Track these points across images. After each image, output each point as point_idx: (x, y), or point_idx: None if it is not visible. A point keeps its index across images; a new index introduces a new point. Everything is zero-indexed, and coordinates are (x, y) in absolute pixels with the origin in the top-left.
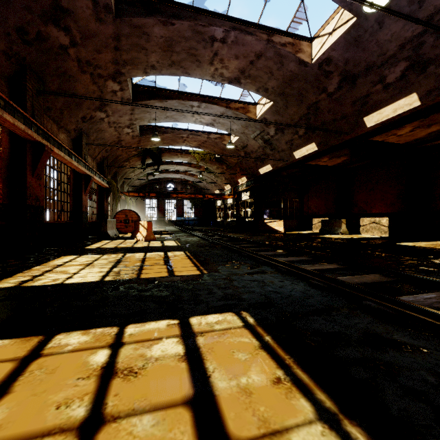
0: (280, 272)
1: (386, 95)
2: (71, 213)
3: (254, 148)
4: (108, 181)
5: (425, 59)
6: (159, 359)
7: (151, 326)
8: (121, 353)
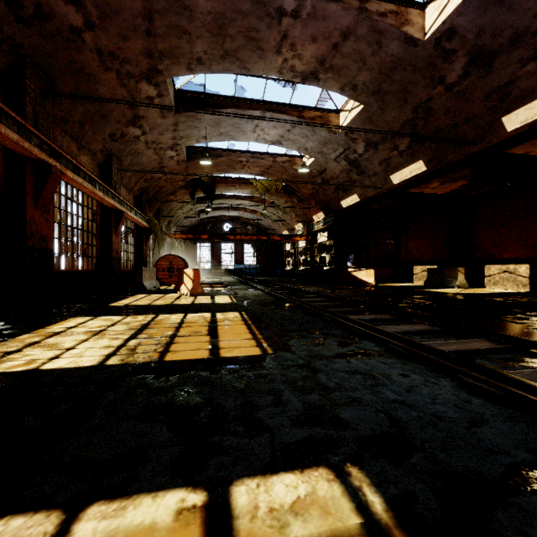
0: (395, 354)
1: None
2: (97, 259)
3: (334, 173)
4: (148, 218)
5: None
6: None
7: (138, 517)
8: None
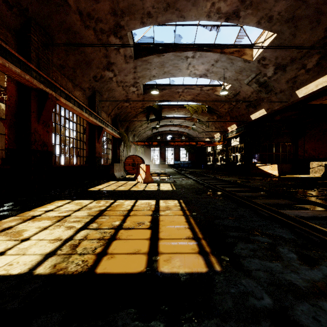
0: None
1: None
2: (86, 158)
3: (246, 94)
4: (120, 132)
5: None
6: None
7: None
8: None
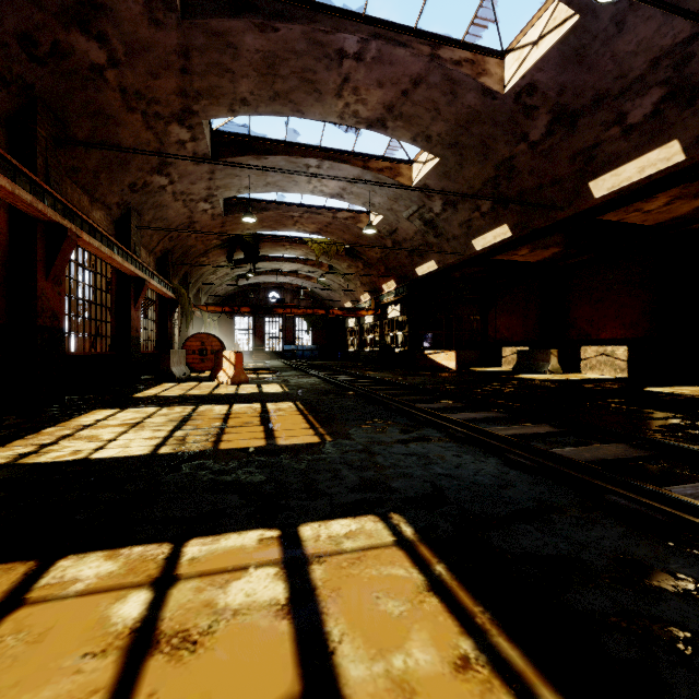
0: (455, 439)
1: (626, 145)
2: (112, 339)
3: (407, 235)
4: (174, 287)
5: (695, 83)
6: (239, 612)
7: (230, 543)
8: (171, 598)
